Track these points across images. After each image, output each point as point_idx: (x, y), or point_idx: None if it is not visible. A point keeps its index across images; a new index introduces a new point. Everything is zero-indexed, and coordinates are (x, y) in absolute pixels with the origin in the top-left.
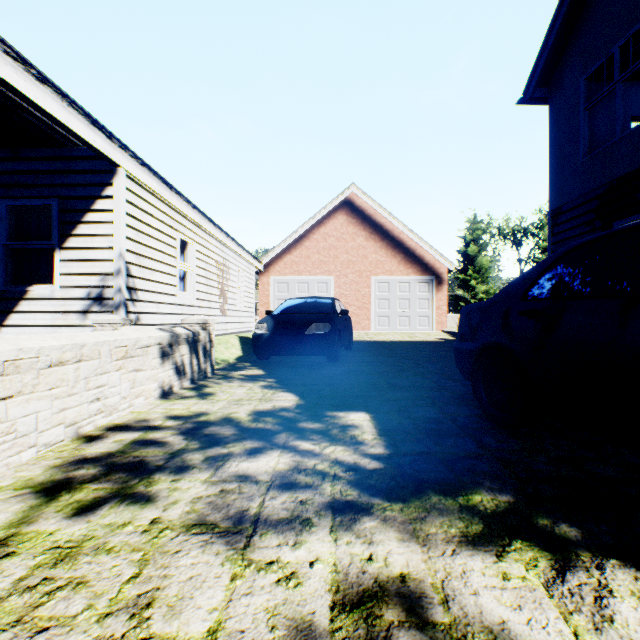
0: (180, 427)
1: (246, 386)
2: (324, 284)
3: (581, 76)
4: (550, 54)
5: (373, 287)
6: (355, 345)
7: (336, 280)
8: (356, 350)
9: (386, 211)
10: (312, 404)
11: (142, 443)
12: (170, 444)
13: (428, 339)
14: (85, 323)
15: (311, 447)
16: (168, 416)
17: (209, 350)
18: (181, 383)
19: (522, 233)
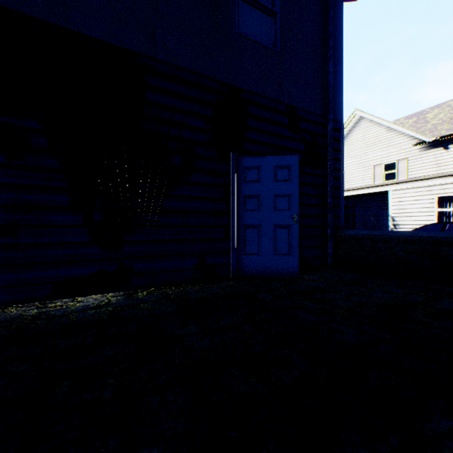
0: None
1: None
2: None
3: None
4: None
5: None
6: None
7: None
8: None
9: None
10: None
11: None
12: None
13: None
14: None
15: None
16: None
17: None
18: None
19: None
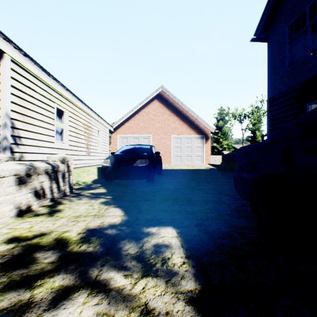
0: (5, 254)
1: (89, 202)
2: (147, 139)
3: (286, 24)
4: (269, 13)
5: (173, 141)
6: (163, 172)
7: (153, 137)
8: (164, 175)
9: (179, 101)
10: (132, 219)
11: None
12: None
13: (201, 168)
14: None
15: (122, 282)
16: (6, 238)
17: (68, 177)
18: (40, 202)
19: (243, 116)
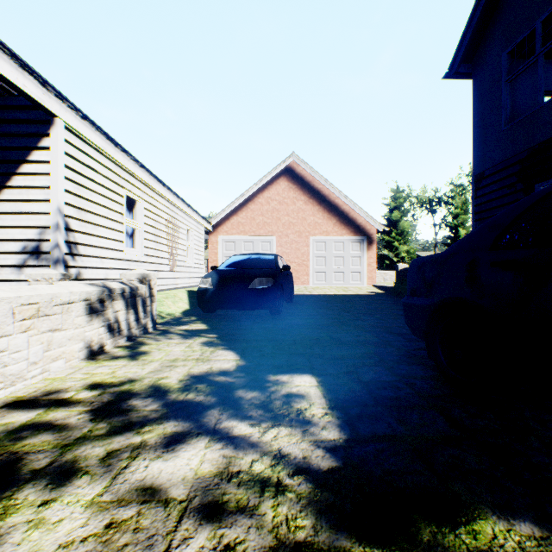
0: (93, 400)
1: (185, 343)
2: (267, 243)
3: (503, 51)
4: (475, 31)
5: (311, 246)
6: (296, 298)
7: (278, 240)
8: (297, 303)
9: (323, 178)
10: (253, 365)
11: (33, 428)
12: (69, 429)
13: (361, 292)
14: (20, 278)
15: (248, 430)
16: (85, 384)
17: (150, 305)
18: (115, 341)
19: (437, 202)
